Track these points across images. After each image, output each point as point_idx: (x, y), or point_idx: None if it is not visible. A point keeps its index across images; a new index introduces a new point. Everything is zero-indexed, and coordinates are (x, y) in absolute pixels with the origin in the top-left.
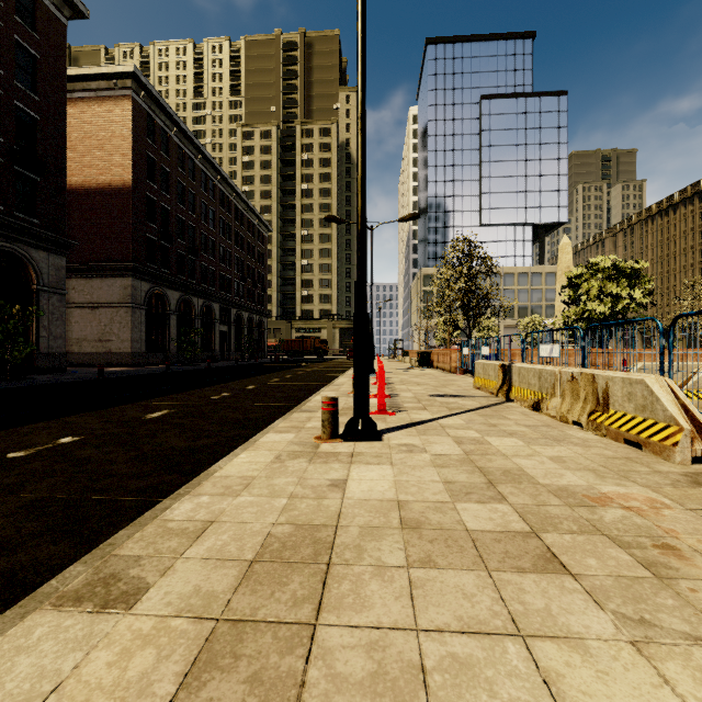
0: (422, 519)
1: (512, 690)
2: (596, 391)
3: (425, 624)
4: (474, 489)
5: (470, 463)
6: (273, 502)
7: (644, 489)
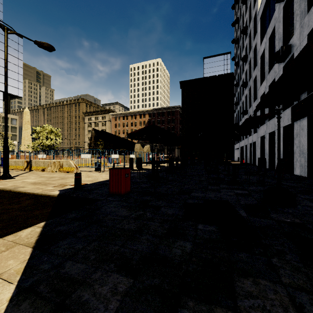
0: (48, 180)
1: (69, 181)
2: (60, 164)
3: (59, 181)
4: (50, 178)
5: (44, 177)
6: (19, 183)
7: (72, 175)
